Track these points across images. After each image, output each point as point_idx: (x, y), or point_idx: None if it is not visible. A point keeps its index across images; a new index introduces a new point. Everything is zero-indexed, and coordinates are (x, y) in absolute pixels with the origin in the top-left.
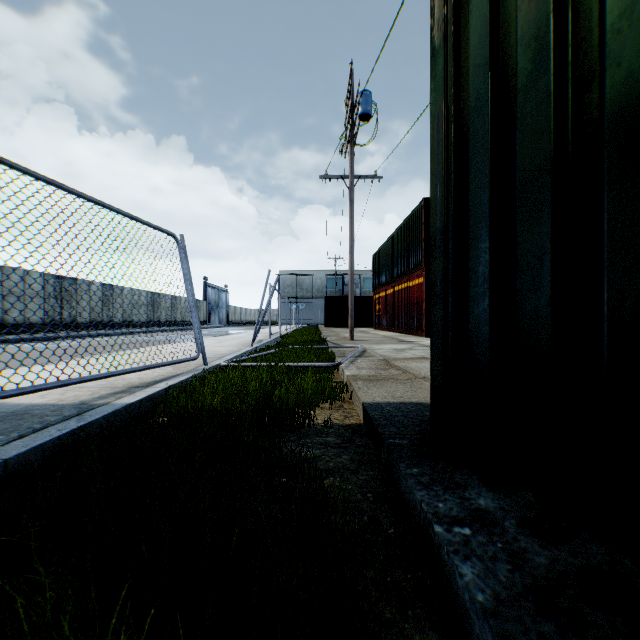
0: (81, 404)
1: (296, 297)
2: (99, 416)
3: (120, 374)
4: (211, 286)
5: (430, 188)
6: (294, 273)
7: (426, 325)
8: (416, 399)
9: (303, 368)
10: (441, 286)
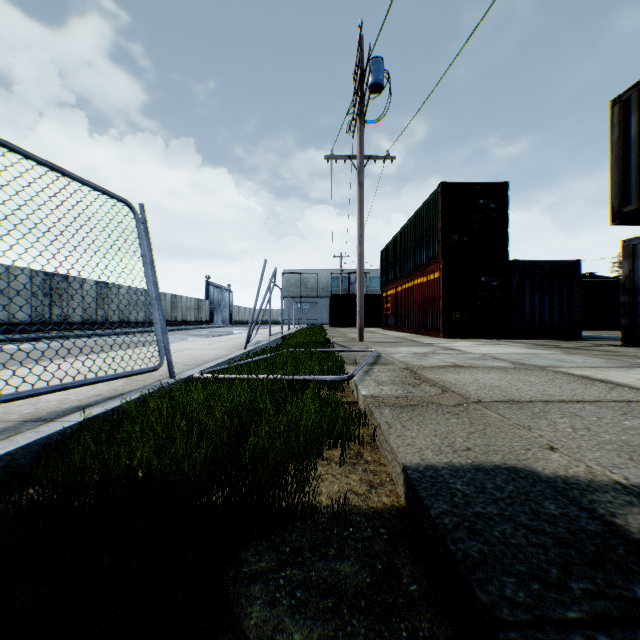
0: None
1: (301, 296)
2: None
3: (5, 401)
4: (213, 285)
5: None
6: (298, 272)
7: (443, 325)
8: (498, 456)
9: (302, 382)
10: None
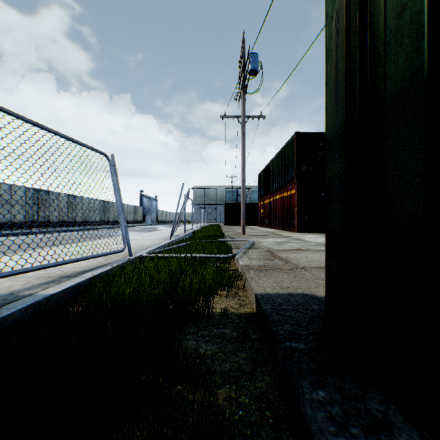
0: (9, 295)
1: (204, 204)
2: (16, 309)
3: (52, 266)
4: (145, 196)
5: (325, 91)
6: (203, 187)
7: (297, 224)
8: (301, 290)
9: (206, 258)
10: (341, 187)
